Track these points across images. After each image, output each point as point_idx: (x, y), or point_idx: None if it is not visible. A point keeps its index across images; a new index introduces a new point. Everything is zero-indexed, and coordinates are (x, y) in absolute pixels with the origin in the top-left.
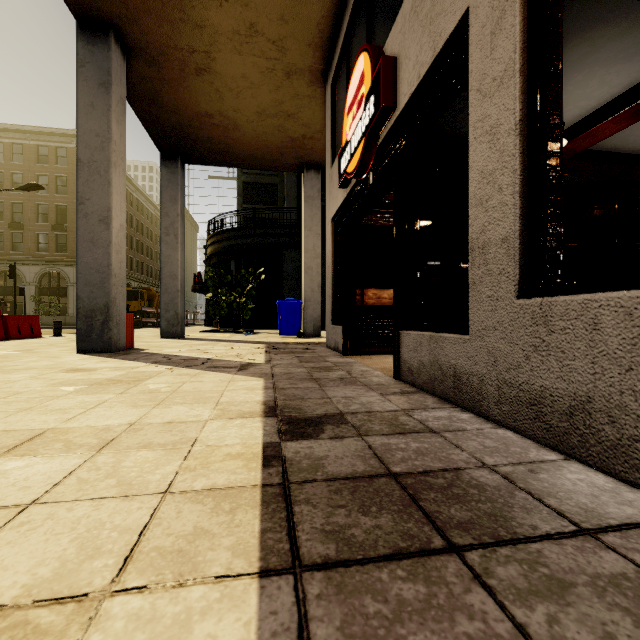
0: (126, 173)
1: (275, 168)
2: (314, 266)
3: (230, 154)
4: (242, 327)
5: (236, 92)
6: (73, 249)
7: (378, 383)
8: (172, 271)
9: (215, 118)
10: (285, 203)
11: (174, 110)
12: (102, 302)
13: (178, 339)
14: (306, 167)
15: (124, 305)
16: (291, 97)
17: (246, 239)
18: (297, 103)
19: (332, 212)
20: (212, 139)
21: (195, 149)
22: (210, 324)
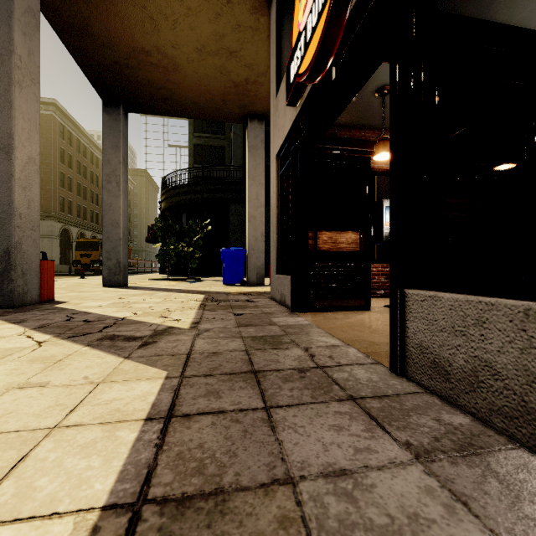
0: (92, 138)
1: (219, 118)
2: (257, 215)
3: (173, 101)
4: (193, 274)
5: (172, 21)
6: (42, 204)
7: (374, 389)
8: (114, 219)
9: (153, 56)
10: (232, 163)
11: (108, 44)
12: (1, 247)
13: (118, 288)
14: (250, 117)
15: (36, 251)
16: (232, 29)
17: (196, 194)
18: (239, 37)
19: (277, 146)
20: (152, 83)
21: (136, 95)
22: (164, 272)
